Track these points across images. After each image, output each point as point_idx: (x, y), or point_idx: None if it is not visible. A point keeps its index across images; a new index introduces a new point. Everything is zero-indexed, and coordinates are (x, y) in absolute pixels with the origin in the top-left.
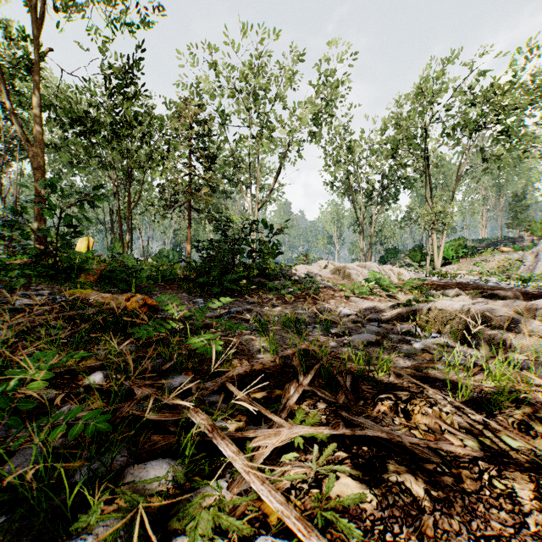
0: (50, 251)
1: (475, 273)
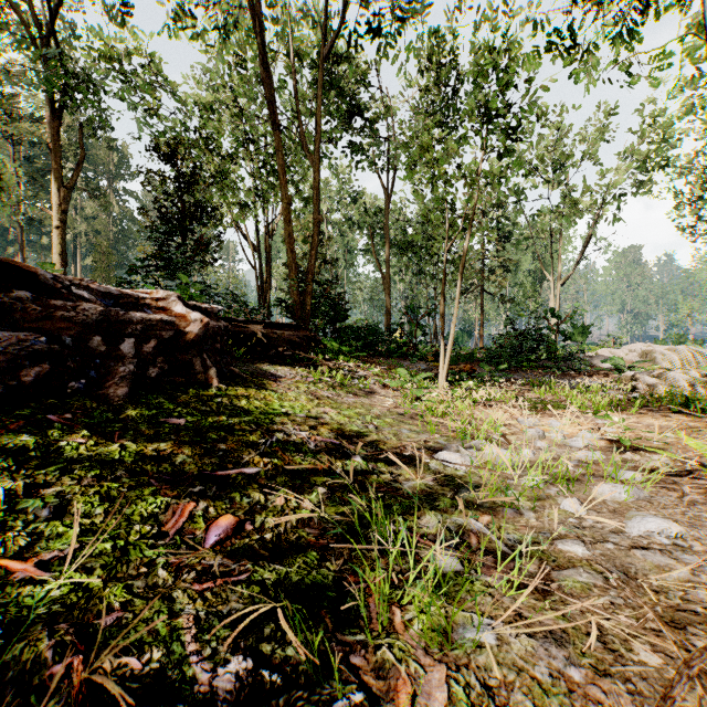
0: (413, 345)
1: None
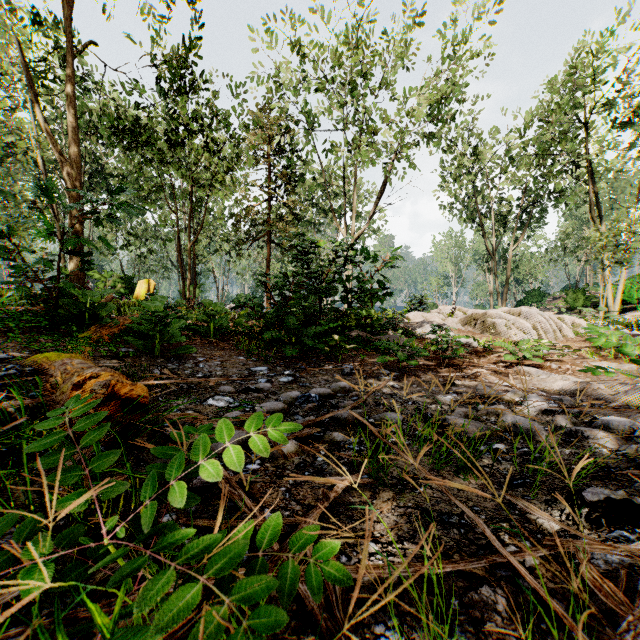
0: (50, 292)
1: None
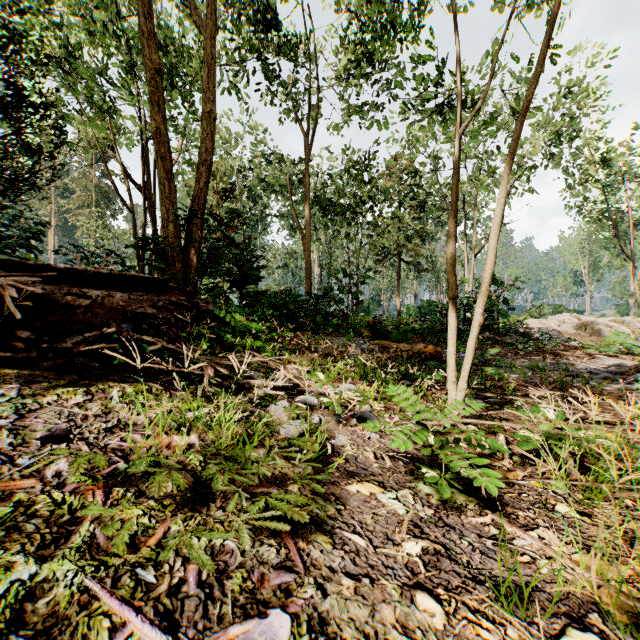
0: (344, 315)
1: None
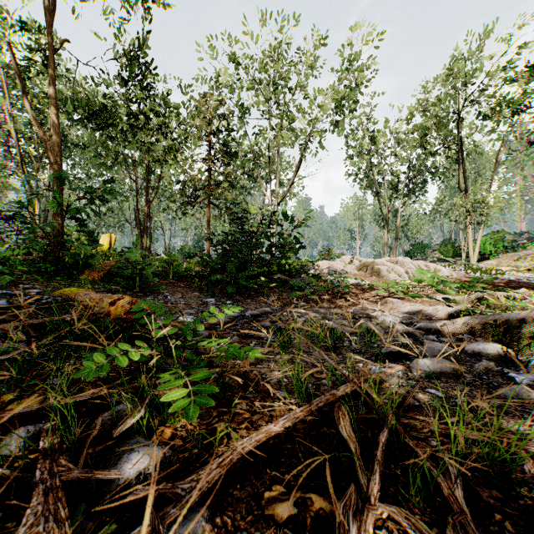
0: (53, 246)
1: (521, 270)
